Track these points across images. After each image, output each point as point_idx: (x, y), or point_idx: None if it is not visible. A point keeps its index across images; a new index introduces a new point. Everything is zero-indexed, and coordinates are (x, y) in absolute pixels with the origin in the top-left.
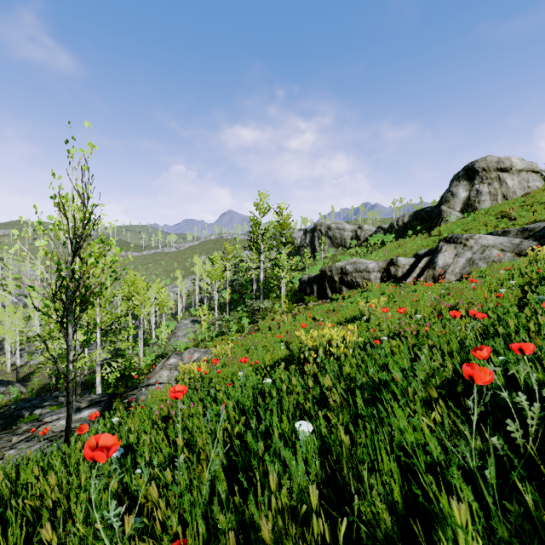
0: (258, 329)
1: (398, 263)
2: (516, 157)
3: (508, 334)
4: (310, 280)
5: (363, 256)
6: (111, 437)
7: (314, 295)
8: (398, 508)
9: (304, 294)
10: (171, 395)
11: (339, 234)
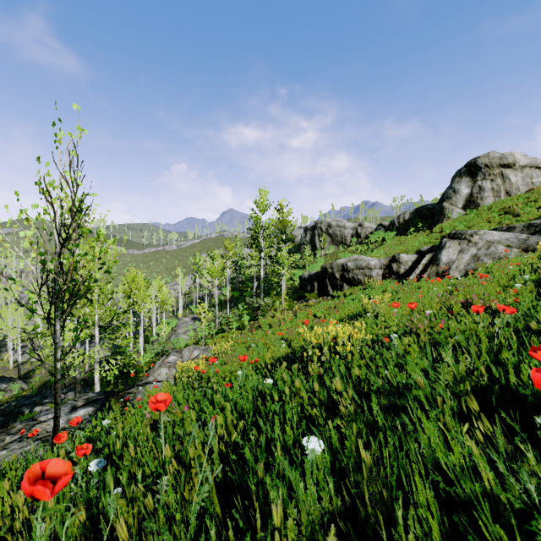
0: (258, 326)
1: (401, 260)
2: (519, 153)
3: None
4: (311, 277)
5: (363, 254)
6: (67, 462)
7: (315, 293)
8: None
9: (304, 291)
10: (151, 404)
11: (339, 232)
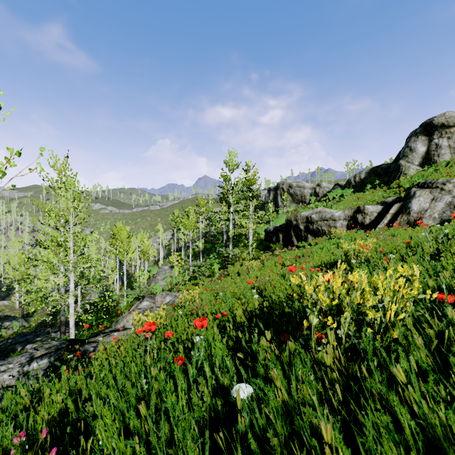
0: (227, 274)
1: (366, 211)
2: None
3: None
4: (276, 229)
5: None
6: None
7: (280, 243)
8: None
9: (270, 243)
10: None
11: (299, 191)
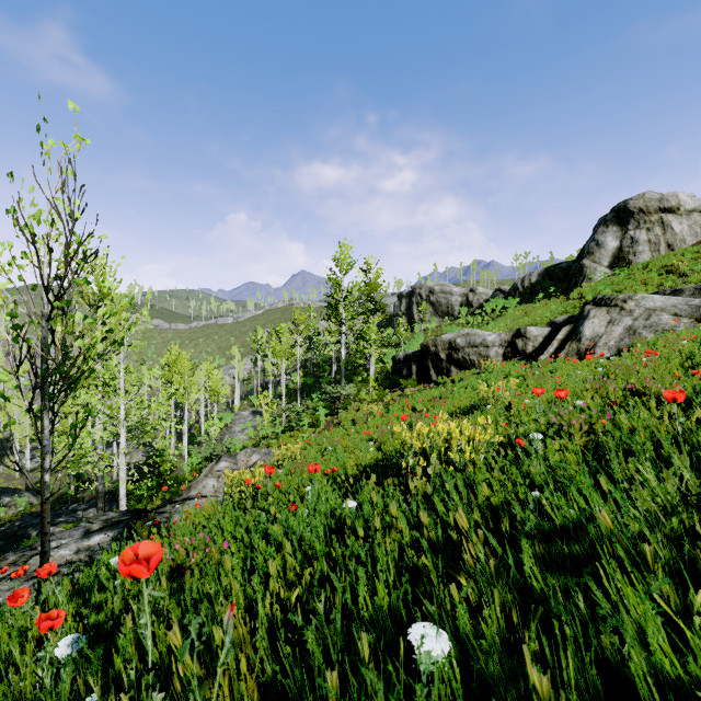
0: (338, 422)
1: (528, 334)
2: (685, 194)
3: None
4: (407, 358)
5: (477, 328)
6: None
7: (413, 379)
8: None
9: (399, 377)
10: (124, 568)
11: (444, 299)
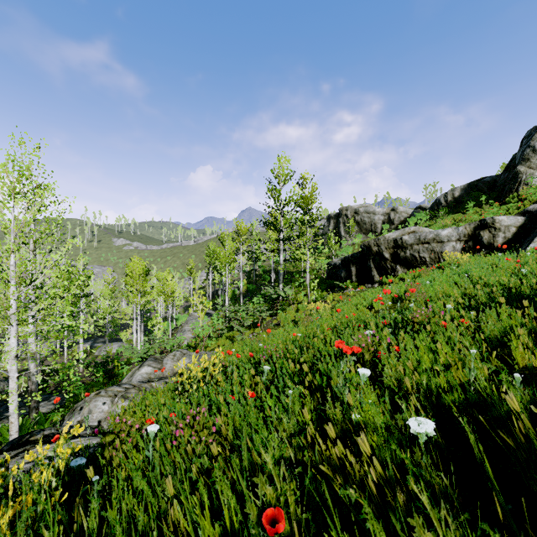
0: (277, 323)
1: (497, 224)
2: None
3: None
4: (346, 260)
5: None
6: None
7: (352, 280)
8: None
9: (335, 280)
10: None
11: (368, 218)
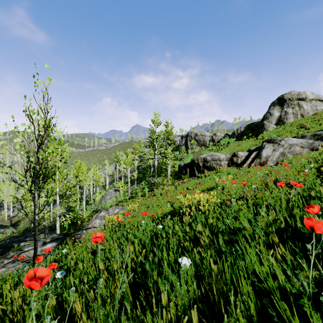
0: (154, 194)
1: (238, 155)
2: (309, 92)
3: (321, 197)
4: (185, 165)
5: (216, 151)
6: (47, 270)
7: (187, 175)
8: (254, 322)
9: (181, 174)
10: (93, 238)
11: (202, 138)
